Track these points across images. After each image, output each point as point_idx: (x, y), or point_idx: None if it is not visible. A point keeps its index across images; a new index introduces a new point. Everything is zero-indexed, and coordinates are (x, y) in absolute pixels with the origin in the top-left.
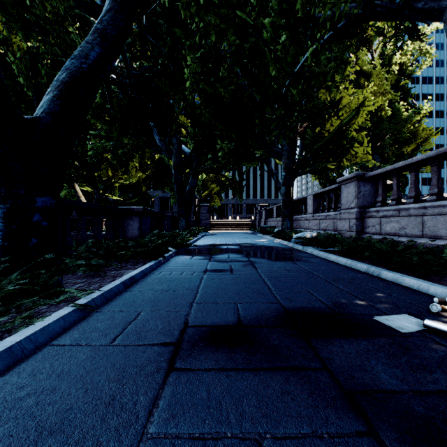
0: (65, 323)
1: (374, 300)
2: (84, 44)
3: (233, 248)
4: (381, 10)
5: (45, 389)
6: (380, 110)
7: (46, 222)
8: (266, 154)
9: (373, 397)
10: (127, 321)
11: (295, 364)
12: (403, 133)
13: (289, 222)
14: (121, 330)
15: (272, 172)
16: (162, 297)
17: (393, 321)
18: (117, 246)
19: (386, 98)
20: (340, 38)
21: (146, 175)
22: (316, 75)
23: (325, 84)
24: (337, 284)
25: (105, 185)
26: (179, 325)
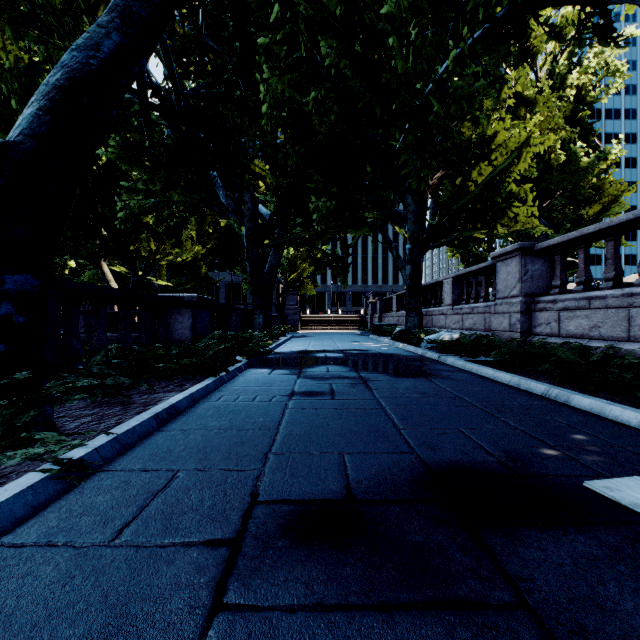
0: (36, 497)
1: (572, 448)
2: (94, 28)
3: (334, 358)
4: None
5: None
6: (549, 153)
7: (22, 317)
8: (382, 217)
9: None
10: (151, 491)
11: (462, 594)
12: (582, 188)
13: (417, 318)
14: (136, 511)
15: (391, 244)
16: (218, 443)
17: (620, 491)
18: (153, 356)
19: (558, 137)
20: (494, 42)
21: (207, 250)
22: (458, 98)
23: (469, 114)
24: (504, 418)
25: (146, 264)
26: (241, 500)
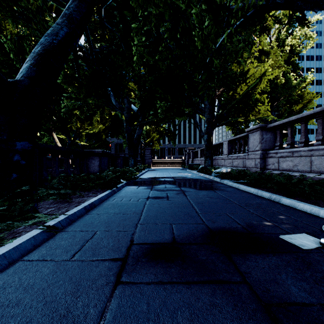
0: (35, 241)
1: (277, 222)
2: (55, 25)
3: (169, 180)
4: (280, 1)
5: (11, 302)
6: (276, 78)
7: (24, 161)
8: (193, 111)
9: (287, 309)
10: (85, 239)
11: (220, 278)
12: (293, 96)
13: (210, 161)
14: (79, 247)
15: (197, 124)
16: (114, 219)
17: (295, 239)
18: (81, 179)
19: (281, 70)
20: (248, 25)
21: (105, 127)
22: (230, 52)
23: (236, 60)
24: (248, 208)
25: (75, 134)
26: (126, 243)
